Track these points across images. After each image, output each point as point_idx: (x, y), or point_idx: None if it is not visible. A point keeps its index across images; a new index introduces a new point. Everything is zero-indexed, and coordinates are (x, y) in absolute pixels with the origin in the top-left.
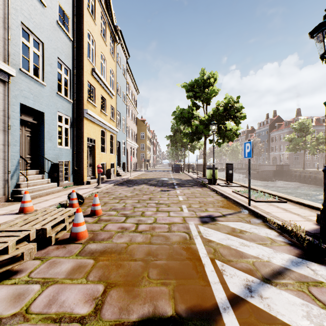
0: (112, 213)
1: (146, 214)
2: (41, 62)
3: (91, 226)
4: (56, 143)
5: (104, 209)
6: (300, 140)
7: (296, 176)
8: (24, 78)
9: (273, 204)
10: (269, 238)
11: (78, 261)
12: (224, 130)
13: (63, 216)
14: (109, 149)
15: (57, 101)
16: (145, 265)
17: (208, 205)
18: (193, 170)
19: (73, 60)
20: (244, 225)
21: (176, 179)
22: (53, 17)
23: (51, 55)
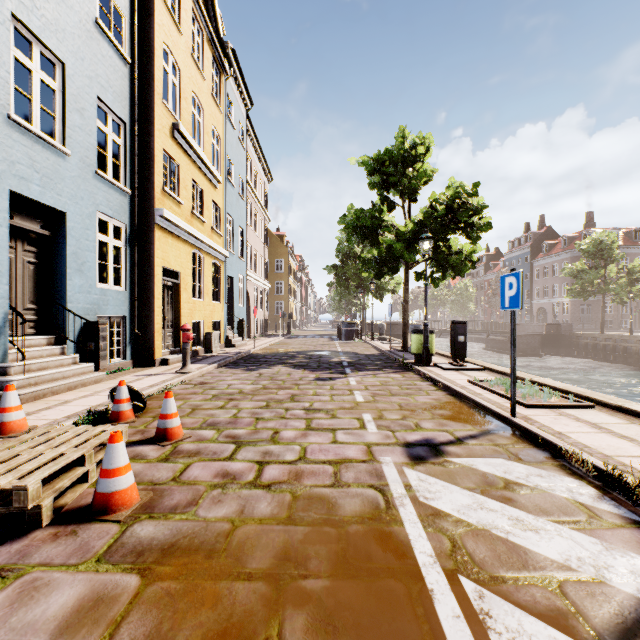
0: (207, 435)
1: (283, 436)
2: (58, 104)
3: (153, 469)
4: (93, 278)
5: (190, 423)
6: (596, 274)
7: (587, 347)
8: (18, 135)
9: (565, 412)
10: (580, 505)
11: (98, 579)
12: (447, 252)
13: (82, 450)
14: (209, 292)
15: (96, 190)
16: (274, 594)
17: (419, 413)
18: (381, 336)
19: (132, 106)
20: (511, 468)
21: (347, 354)
22: (87, 9)
23: (81, 91)
